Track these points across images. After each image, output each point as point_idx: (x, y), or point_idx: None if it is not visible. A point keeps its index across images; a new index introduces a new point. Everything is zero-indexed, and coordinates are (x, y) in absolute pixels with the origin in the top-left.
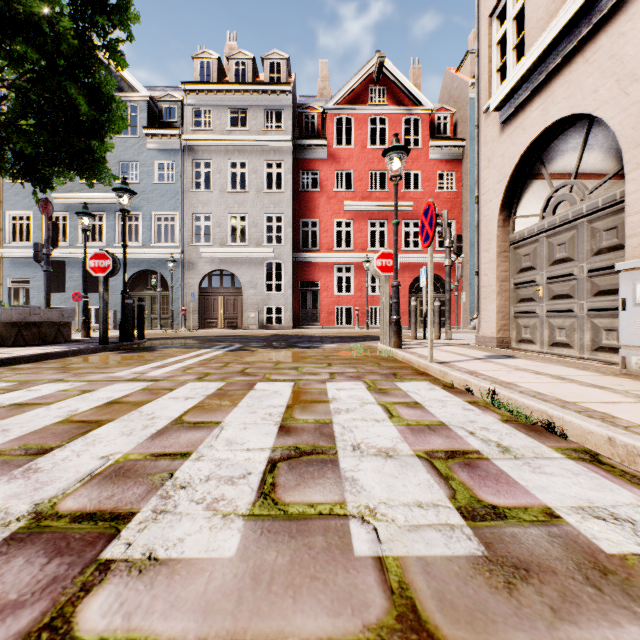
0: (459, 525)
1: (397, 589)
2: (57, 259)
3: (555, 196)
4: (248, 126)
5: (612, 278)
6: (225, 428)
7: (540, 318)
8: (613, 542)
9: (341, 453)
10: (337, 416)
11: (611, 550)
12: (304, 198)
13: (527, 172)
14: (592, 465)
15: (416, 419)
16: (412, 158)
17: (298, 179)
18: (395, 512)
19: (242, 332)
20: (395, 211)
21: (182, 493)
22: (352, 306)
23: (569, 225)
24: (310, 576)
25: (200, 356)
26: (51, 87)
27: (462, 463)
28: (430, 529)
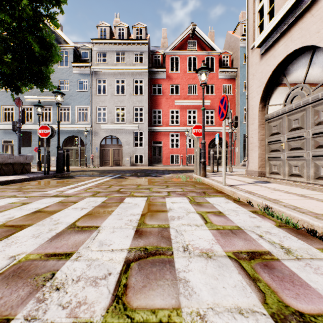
0: None
1: None
2: (27, 130)
3: (292, 93)
4: (125, 61)
5: None
6: (100, 231)
7: (283, 160)
8: None
9: (175, 254)
10: (172, 222)
11: None
12: (154, 98)
13: (275, 81)
14: None
15: (222, 224)
16: (210, 78)
17: (151, 89)
18: (222, 320)
19: (122, 168)
20: (203, 102)
21: (55, 296)
22: (179, 154)
23: (300, 109)
24: None
25: (97, 181)
26: (19, 38)
27: (261, 264)
28: None
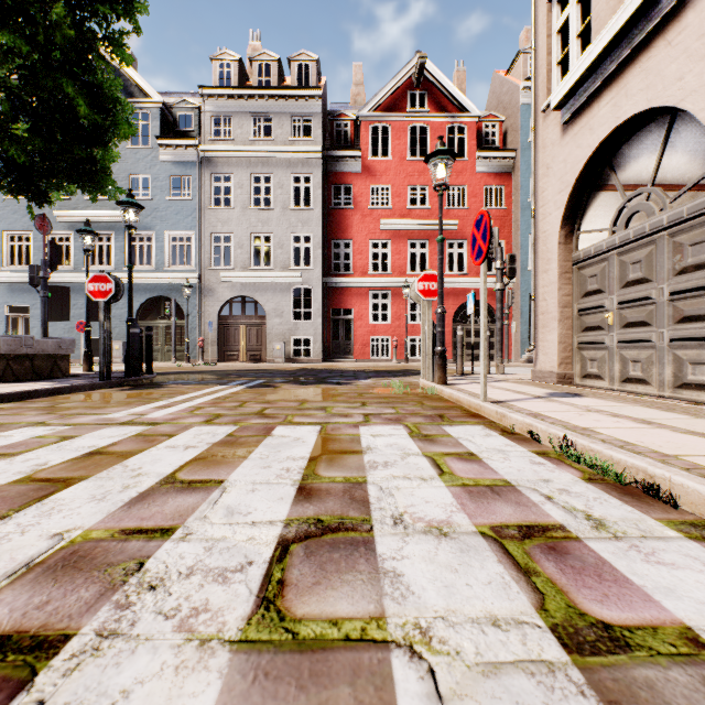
0: (560, 663)
1: None
2: (60, 284)
3: (628, 206)
4: (273, 135)
5: (700, 301)
6: (227, 490)
7: (610, 349)
8: None
9: (378, 529)
10: (372, 472)
11: None
12: (336, 216)
13: (594, 180)
14: None
15: (473, 477)
16: (457, 171)
17: (329, 195)
18: (459, 636)
19: (266, 366)
20: (440, 226)
21: (148, 598)
22: (389, 337)
23: (646, 240)
24: None
25: (214, 394)
26: (46, 86)
27: (545, 546)
28: (517, 671)
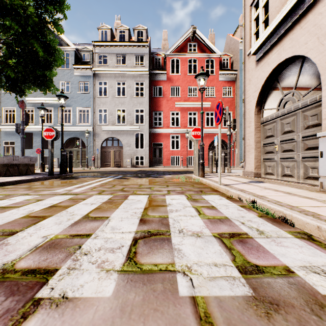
0: (238, 277)
1: (203, 317)
2: (28, 132)
3: (284, 98)
4: (126, 63)
5: (315, 141)
6: (111, 220)
7: (276, 162)
8: (325, 287)
9: (172, 234)
10: (171, 214)
11: (324, 292)
12: (155, 100)
13: (270, 86)
14: (309, 241)
15: (213, 215)
16: (210, 80)
17: (152, 91)
18: (202, 269)
19: (123, 169)
20: (201, 106)
21: (85, 257)
22: (179, 156)
23: (292, 113)
24: (153, 308)
25: (100, 181)
26: (24, 43)
27: (238, 240)
28: (221, 279)
